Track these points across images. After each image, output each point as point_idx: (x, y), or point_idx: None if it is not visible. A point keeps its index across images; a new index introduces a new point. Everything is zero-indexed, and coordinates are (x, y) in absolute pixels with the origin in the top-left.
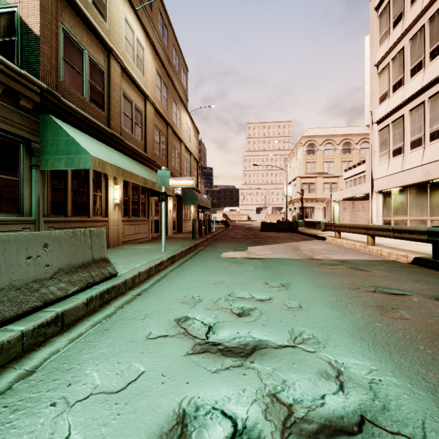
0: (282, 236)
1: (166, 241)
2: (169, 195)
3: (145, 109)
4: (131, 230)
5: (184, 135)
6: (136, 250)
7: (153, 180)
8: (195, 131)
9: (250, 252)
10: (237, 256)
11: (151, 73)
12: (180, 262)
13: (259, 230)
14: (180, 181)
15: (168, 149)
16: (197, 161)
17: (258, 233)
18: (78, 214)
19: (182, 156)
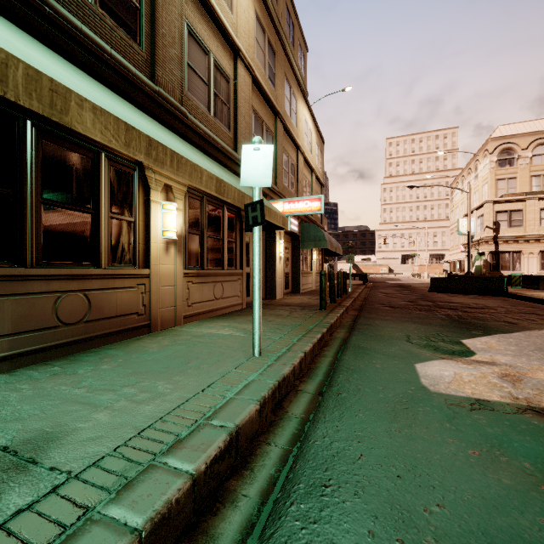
0: (492, 304)
1: (271, 312)
2: (276, 227)
3: (234, 74)
4: (205, 292)
5: (302, 139)
6: (196, 345)
7: (242, 189)
8: (318, 137)
9: (504, 370)
10: (483, 390)
11: (247, 14)
12: (299, 404)
13: (427, 291)
14: (296, 204)
15: (276, 156)
16: (322, 184)
17: (432, 296)
18: (64, 260)
19: (298, 171)
